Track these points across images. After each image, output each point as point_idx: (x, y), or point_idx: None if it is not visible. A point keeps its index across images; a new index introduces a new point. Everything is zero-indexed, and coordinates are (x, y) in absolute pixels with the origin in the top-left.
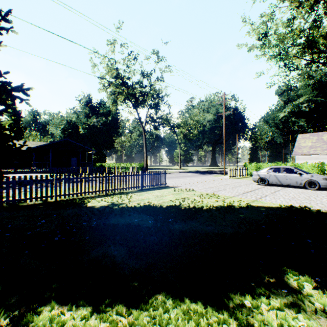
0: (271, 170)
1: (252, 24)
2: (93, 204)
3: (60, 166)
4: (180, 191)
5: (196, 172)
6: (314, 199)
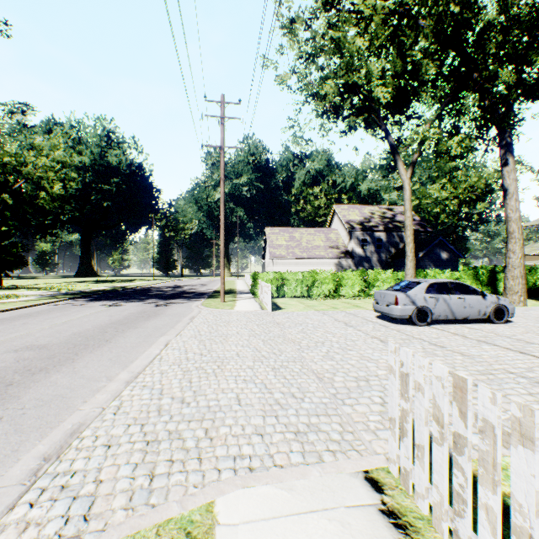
0: (434, 290)
1: None
2: None
3: None
4: None
5: (109, 298)
6: None
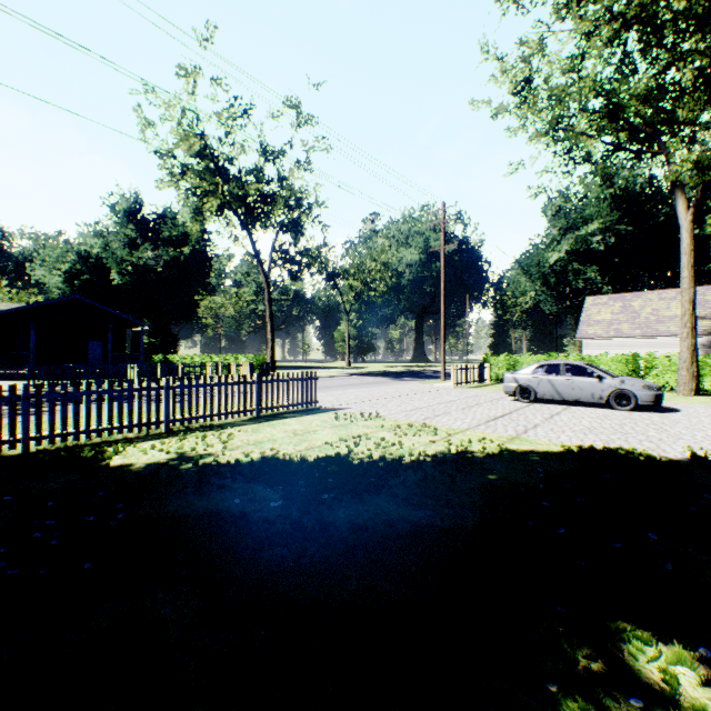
0: (542, 370)
1: (502, 59)
2: (129, 460)
3: (60, 363)
4: (348, 420)
5: (383, 376)
6: (632, 431)
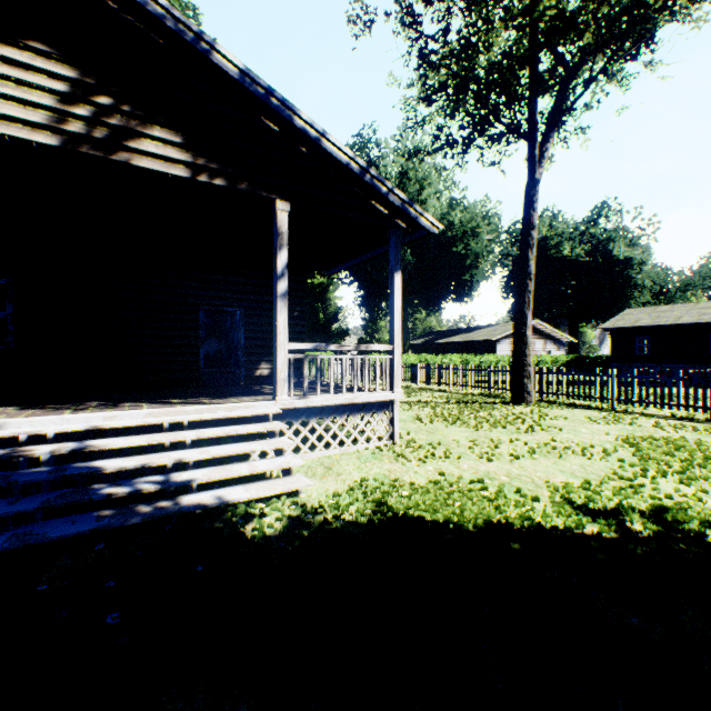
0: None
1: None
2: None
3: None
4: None
5: None
6: None
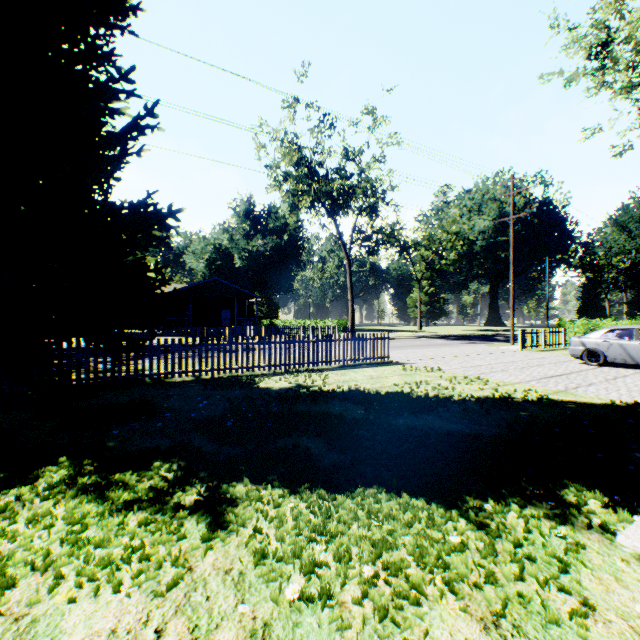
0: (612, 335)
1: (574, 28)
2: (268, 385)
3: (205, 325)
4: (413, 371)
5: (452, 338)
6: None
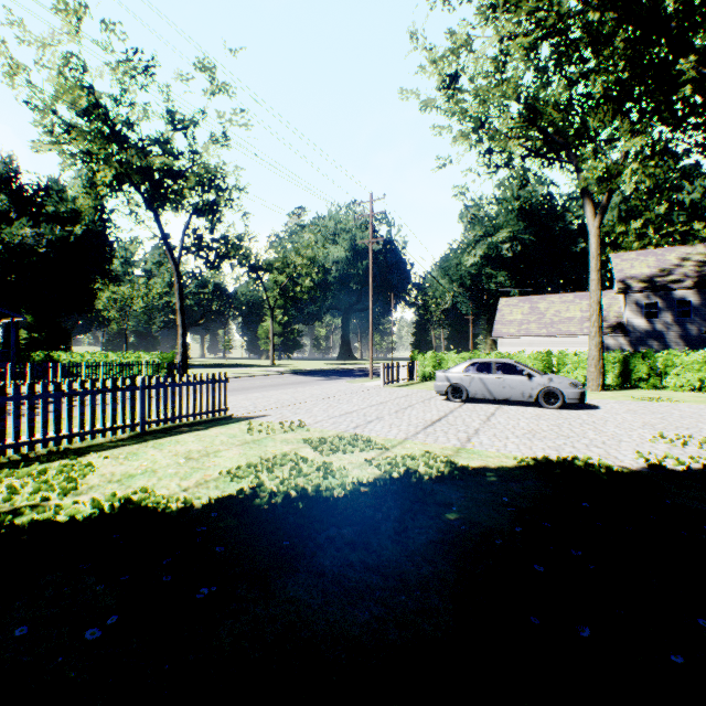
0: (474, 369)
1: (431, 49)
2: None
3: None
4: (264, 433)
5: (310, 374)
6: (573, 433)
